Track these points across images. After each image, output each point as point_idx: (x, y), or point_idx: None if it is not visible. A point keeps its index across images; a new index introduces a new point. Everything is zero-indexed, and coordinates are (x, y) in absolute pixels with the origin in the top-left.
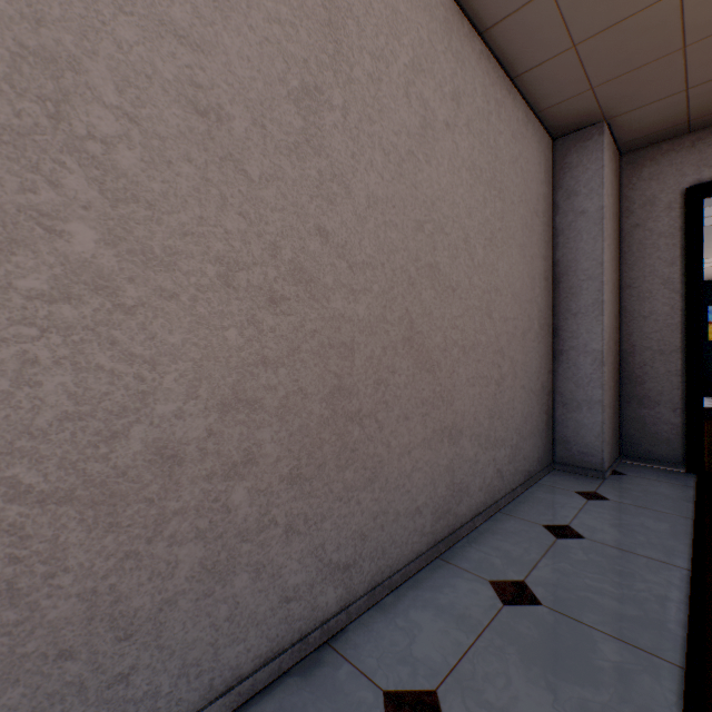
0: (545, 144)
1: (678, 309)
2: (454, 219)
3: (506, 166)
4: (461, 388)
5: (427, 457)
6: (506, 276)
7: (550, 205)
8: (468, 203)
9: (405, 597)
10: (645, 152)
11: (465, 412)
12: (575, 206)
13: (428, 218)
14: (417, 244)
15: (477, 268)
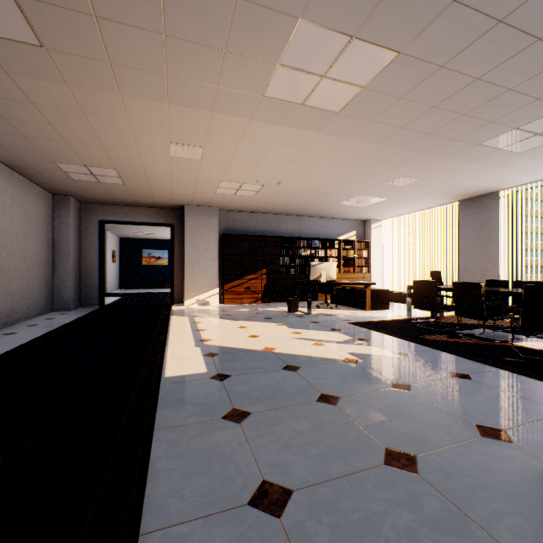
0: (50, 197)
1: (98, 257)
2: (13, 232)
3: (32, 210)
4: (15, 281)
5: (5, 299)
6: (32, 246)
7: (52, 218)
8: (18, 226)
9: (1, 330)
10: (89, 205)
11: (17, 288)
12: (62, 220)
13: (5, 234)
14: (2, 241)
15: (21, 245)
